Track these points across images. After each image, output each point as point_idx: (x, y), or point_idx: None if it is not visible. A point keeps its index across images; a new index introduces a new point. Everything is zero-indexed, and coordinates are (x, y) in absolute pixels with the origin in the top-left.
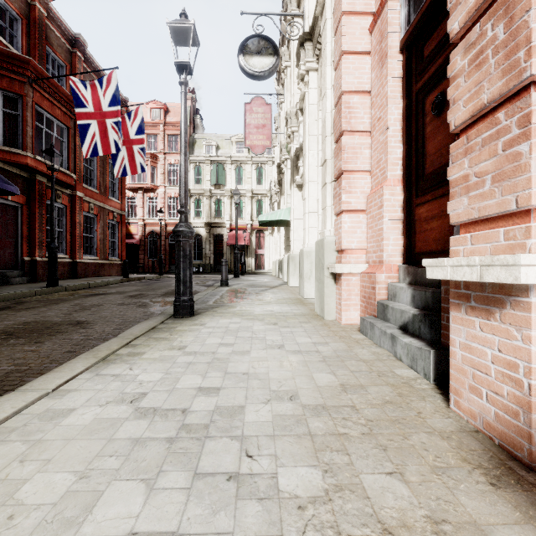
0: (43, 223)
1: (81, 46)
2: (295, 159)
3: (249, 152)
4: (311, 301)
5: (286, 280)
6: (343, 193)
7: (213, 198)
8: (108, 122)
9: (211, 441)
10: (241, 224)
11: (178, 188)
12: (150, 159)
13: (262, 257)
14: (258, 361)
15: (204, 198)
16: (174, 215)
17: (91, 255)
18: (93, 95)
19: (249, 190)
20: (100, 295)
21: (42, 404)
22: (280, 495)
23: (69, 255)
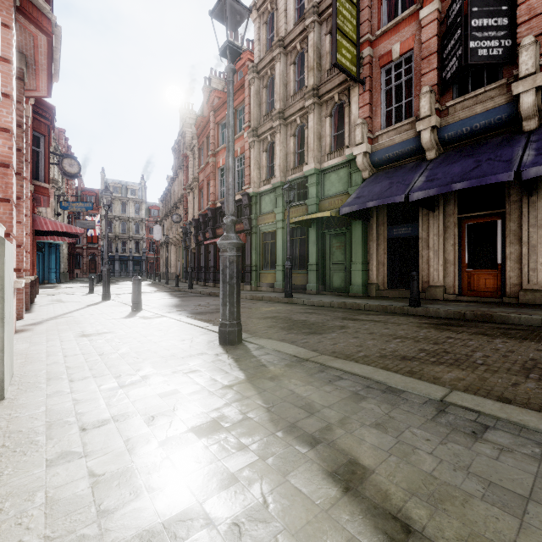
0: None
1: None
2: None
3: None
4: None
5: None
6: None
7: None
8: None
9: (110, 324)
10: None
11: None
12: None
13: None
14: (105, 333)
15: None
16: None
17: None
18: None
19: None
20: None
21: (171, 320)
22: (89, 324)
23: None
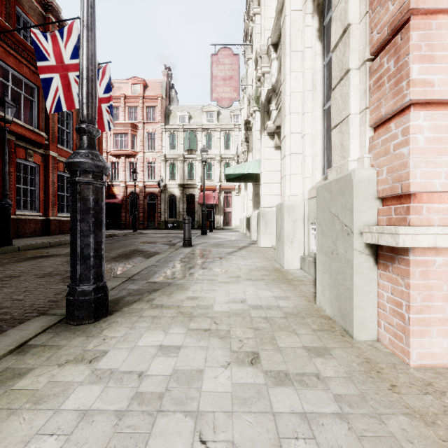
0: (12, 180)
1: (54, 11)
2: (266, 104)
3: (218, 120)
4: (297, 276)
5: (255, 239)
6: (414, 60)
7: (185, 162)
8: (70, 75)
9: None
10: (211, 185)
11: (155, 154)
12: (130, 128)
13: (230, 215)
14: None
15: (178, 162)
16: (152, 178)
17: (67, 213)
18: (54, 47)
19: (218, 154)
20: (42, 257)
21: None
22: None
23: (43, 213)
